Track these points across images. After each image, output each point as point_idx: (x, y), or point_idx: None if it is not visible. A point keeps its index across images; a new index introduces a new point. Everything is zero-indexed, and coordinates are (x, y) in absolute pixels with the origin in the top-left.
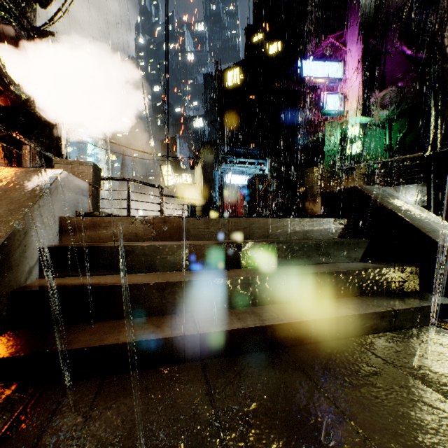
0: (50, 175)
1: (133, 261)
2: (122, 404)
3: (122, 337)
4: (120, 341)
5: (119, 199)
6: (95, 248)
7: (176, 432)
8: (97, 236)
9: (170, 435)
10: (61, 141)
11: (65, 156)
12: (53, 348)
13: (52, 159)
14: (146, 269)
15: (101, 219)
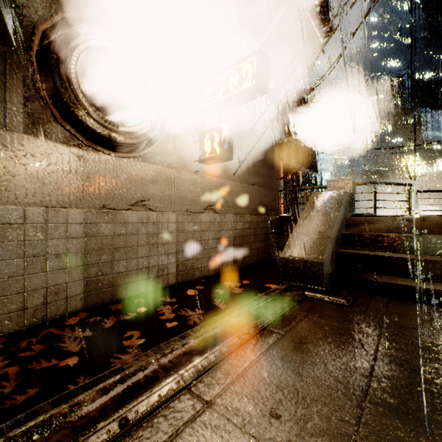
0: (340, 194)
1: (398, 245)
2: (405, 307)
3: (398, 282)
4: (398, 283)
5: (365, 200)
6: (371, 235)
7: (441, 322)
8: (368, 229)
9: (437, 321)
10: (317, 161)
11: (320, 171)
12: (362, 278)
13: (312, 176)
14: (408, 252)
15: (371, 218)
